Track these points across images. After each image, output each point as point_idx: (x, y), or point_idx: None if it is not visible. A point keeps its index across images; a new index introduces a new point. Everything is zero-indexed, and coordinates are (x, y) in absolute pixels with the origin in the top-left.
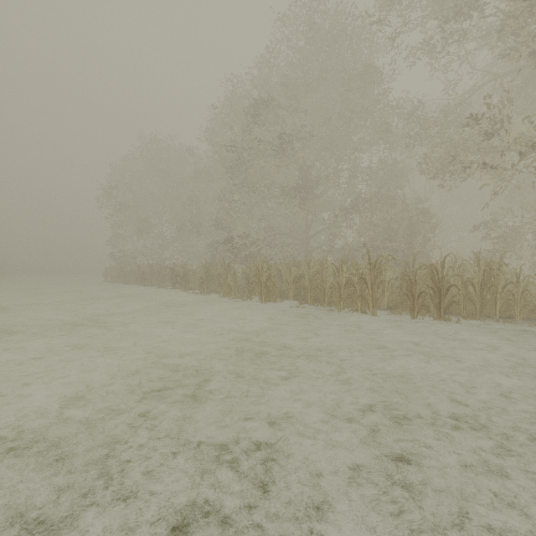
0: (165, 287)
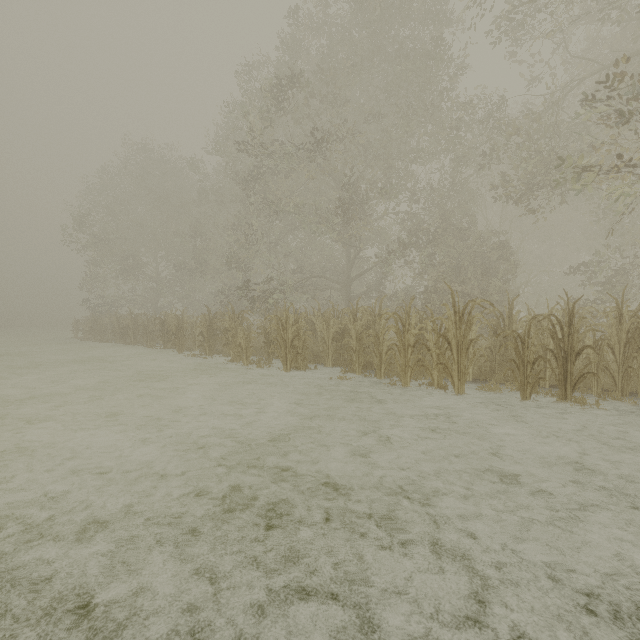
0: (154, 346)
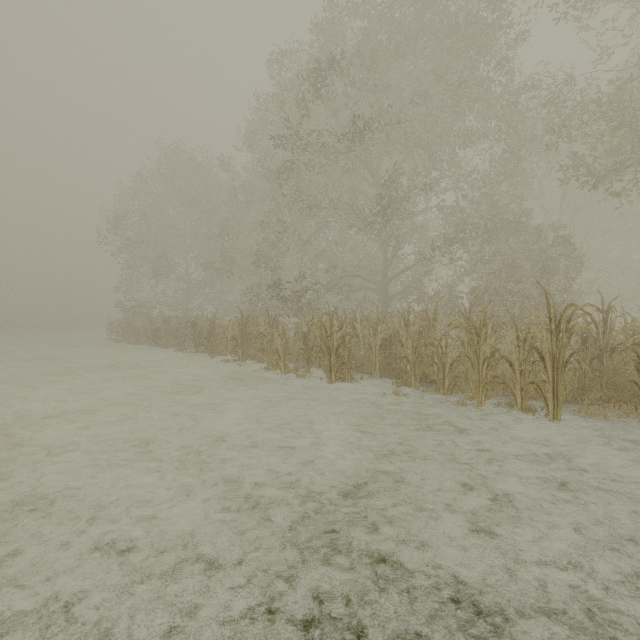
0: (185, 350)
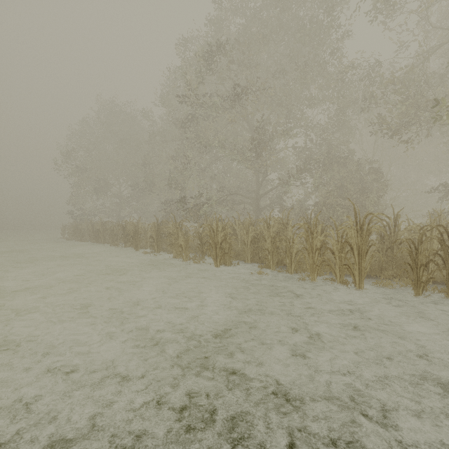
0: (117, 245)
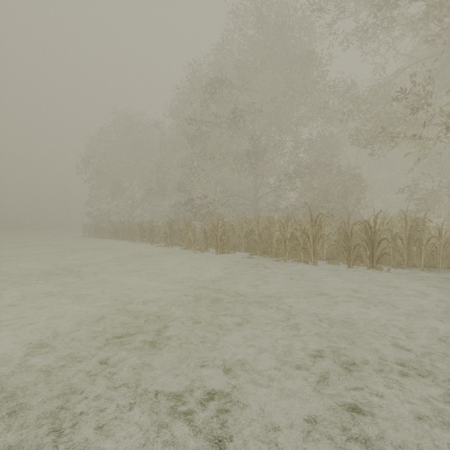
0: (134, 241)
